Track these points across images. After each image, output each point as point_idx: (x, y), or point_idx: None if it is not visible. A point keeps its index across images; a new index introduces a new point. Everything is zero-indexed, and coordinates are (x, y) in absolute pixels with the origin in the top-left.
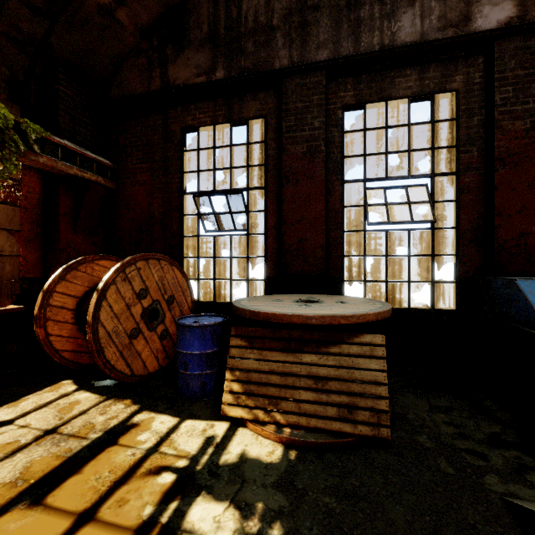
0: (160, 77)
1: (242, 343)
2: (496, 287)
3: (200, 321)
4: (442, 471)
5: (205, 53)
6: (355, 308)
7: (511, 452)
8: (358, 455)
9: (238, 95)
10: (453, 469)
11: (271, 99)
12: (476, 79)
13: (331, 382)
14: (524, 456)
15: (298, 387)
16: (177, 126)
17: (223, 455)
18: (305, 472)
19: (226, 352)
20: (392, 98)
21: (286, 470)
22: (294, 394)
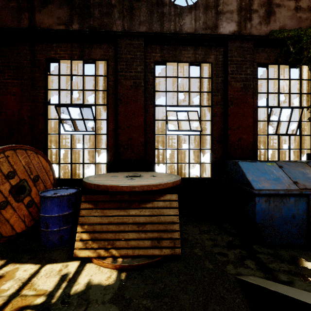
0: (28, 19)
1: (90, 206)
2: (229, 166)
3: (58, 192)
4: (207, 267)
5: (64, 10)
6: (161, 180)
7: (237, 250)
8: (163, 267)
9: (88, 43)
10: (212, 265)
11: (110, 49)
12: (220, 59)
13: (147, 225)
14: (243, 251)
15: (127, 231)
16: (42, 56)
17: (74, 286)
18: (131, 286)
19: (79, 212)
20: (180, 61)
21: (118, 287)
22: (125, 236)
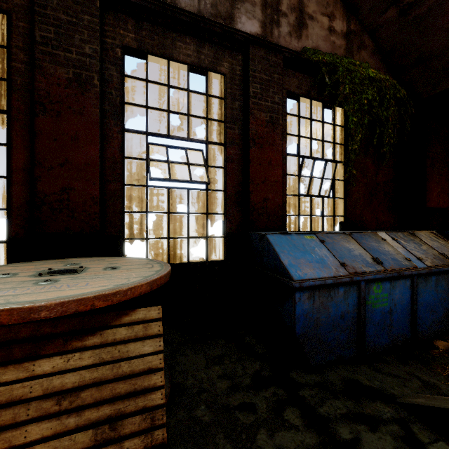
0: None
1: None
2: (253, 241)
3: None
4: None
5: None
6: (125, 277)
7: (270, 390)
8: None
9: None
10: (231, 444)
11: None
12: (238, 71)
13: (85, 392)
14: (278, 389)
15: (23, 421)
16: None
17: None
18: None
19: None
20: (174, 58)
21: None
22: (14, 439)
